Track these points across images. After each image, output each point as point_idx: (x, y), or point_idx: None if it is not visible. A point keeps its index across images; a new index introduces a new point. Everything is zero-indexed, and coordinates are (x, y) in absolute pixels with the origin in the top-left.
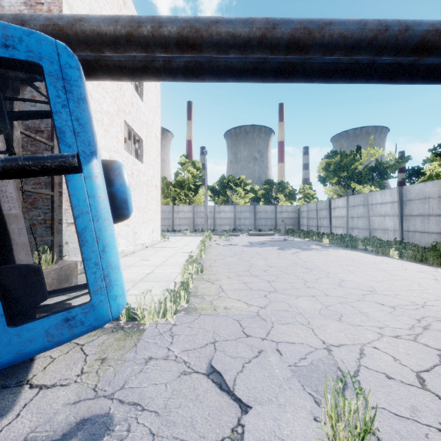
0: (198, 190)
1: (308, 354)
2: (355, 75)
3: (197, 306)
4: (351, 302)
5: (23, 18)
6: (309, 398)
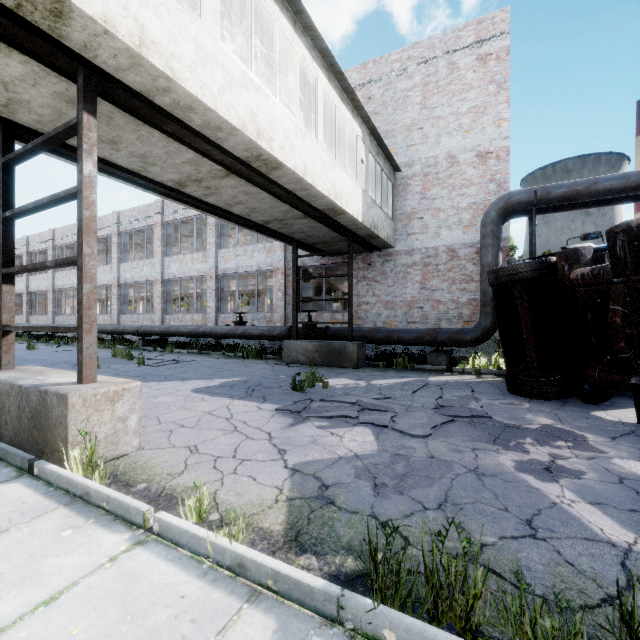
0: None
1: None
2: None
3: None
4: None
5: (548, 190)
6: None
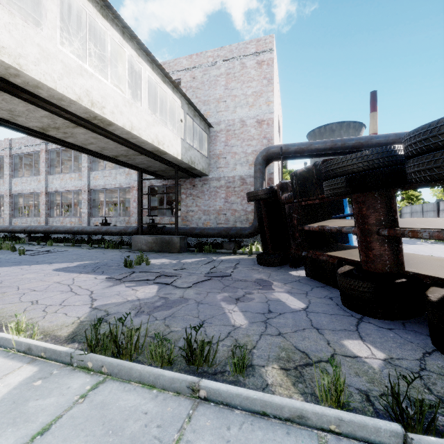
0: None
1: None
2: None
3: None
4: None
5: (288, 147)
6: None
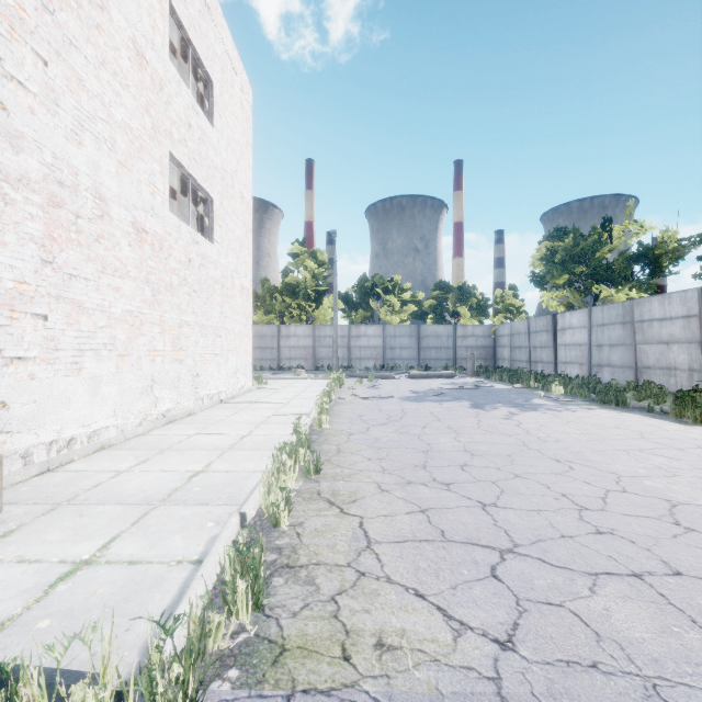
0: (321, 300)
1: None
2: None
3: (287, 634)
4: None
5: None
6: None
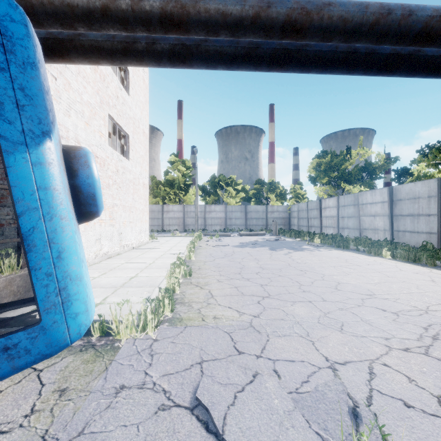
0: (188, 189)
1: (310, 376)
2: (353, 65)
3: (183, 316)
4: (350, 308)
5: None
6: (317, 440)
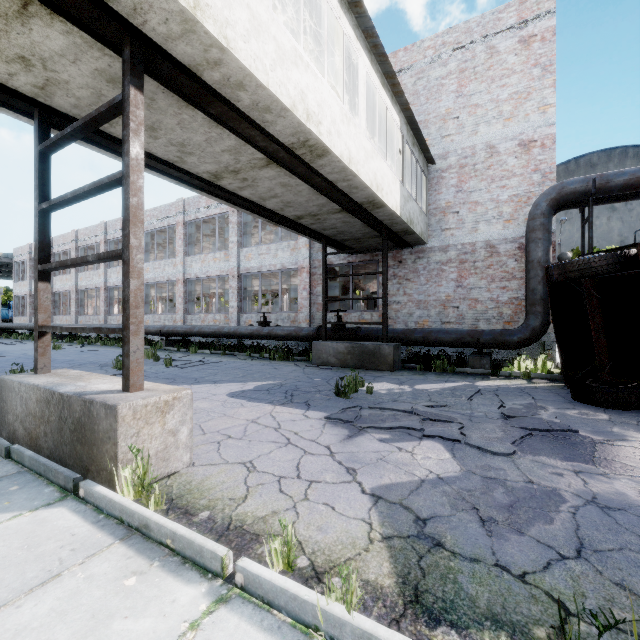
0: None
1: None
2: None
3: None
4: None
5: (608, 178)
6: None
